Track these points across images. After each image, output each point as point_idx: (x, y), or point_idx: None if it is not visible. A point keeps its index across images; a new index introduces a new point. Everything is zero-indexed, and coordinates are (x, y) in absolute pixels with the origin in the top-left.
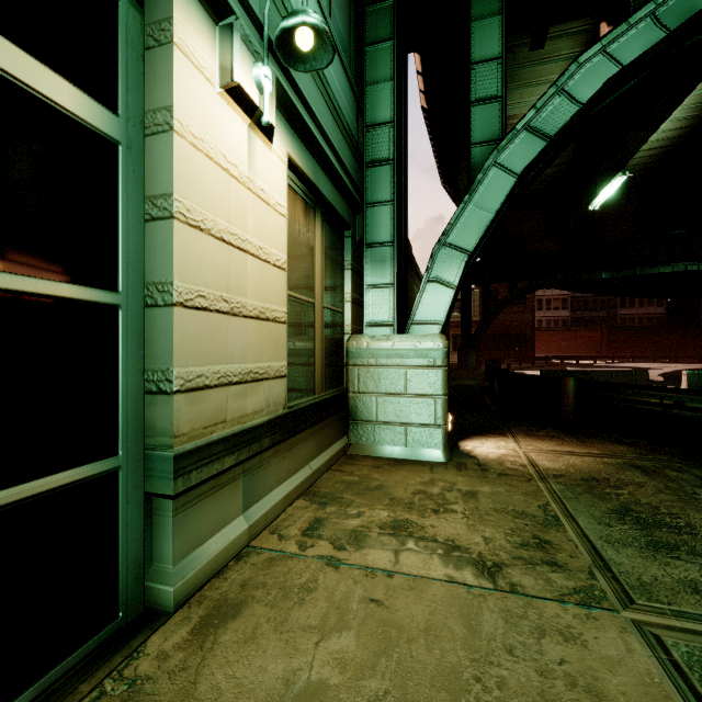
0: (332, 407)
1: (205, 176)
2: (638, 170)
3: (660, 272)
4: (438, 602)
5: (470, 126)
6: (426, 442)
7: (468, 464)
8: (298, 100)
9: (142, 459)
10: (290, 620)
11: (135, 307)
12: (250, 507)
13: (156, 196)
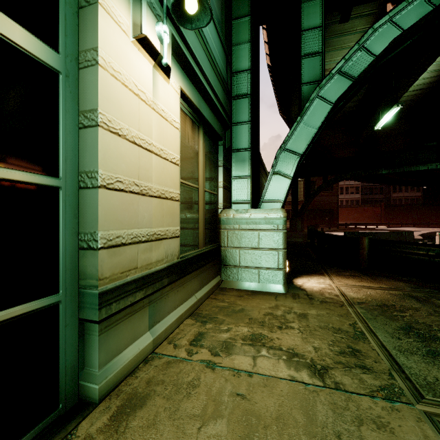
0: (210, 257)
1: (122, 98)
2: (406, 104)
3: (420, 169)
4: (284, 396)
5: (300, 72)
6: (272, 280)
7: (300, 294)
8: (187, 51)
9: (76, 295)
10: (180, 409)
11: (72, 189)
12: (154, 325)
13: (86, 111)
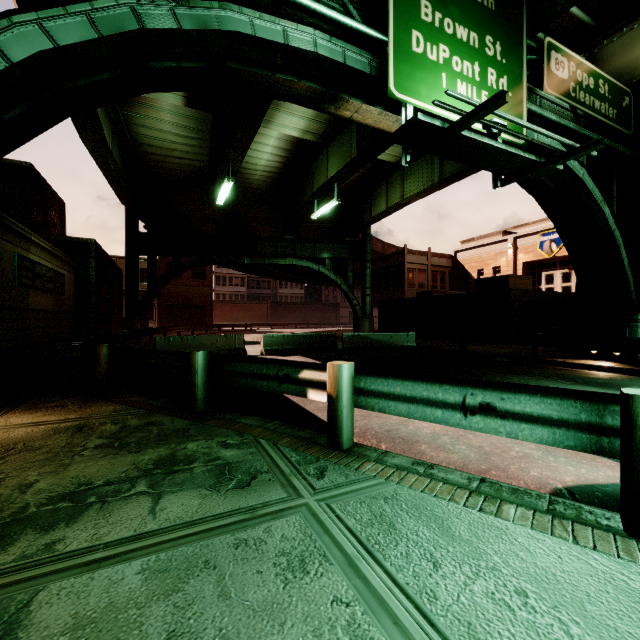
0: None
1: None
2: (262, 185)
3: (280, 263)
4: None
5: None
6: None
7: None
8: None
9: None
10: None
11: None
12: None
13: None
